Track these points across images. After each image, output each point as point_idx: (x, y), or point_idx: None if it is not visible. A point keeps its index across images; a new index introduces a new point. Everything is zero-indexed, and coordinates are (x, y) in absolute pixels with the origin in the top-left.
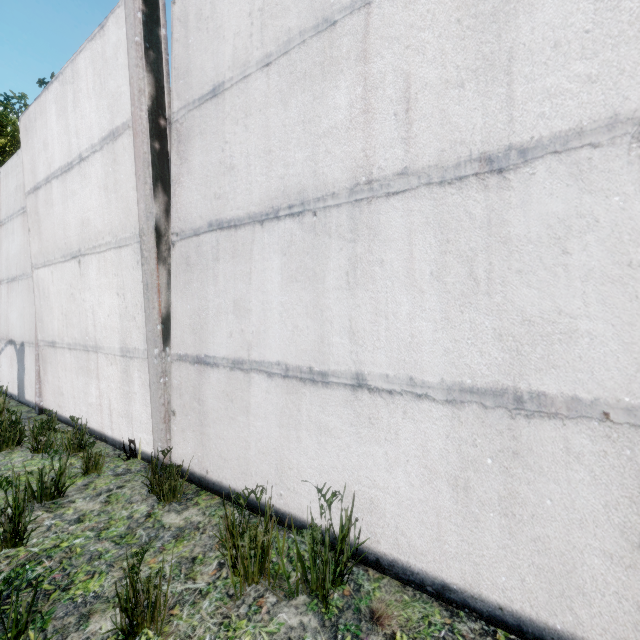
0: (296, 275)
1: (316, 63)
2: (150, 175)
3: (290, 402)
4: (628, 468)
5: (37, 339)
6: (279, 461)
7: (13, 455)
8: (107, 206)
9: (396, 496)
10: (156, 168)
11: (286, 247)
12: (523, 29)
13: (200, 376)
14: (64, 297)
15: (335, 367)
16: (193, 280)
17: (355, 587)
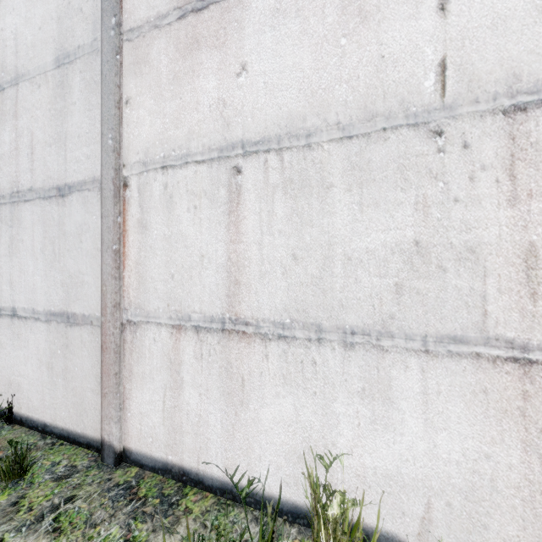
0: None
1: None
2: None
3: None
4: (97, 347)
5: None
6: None
7: None
8: None
9: (28, 379)
10: None
11: None
12: (69, 124)
13: None
14: None
15: (4, 304)
16: None
17: None
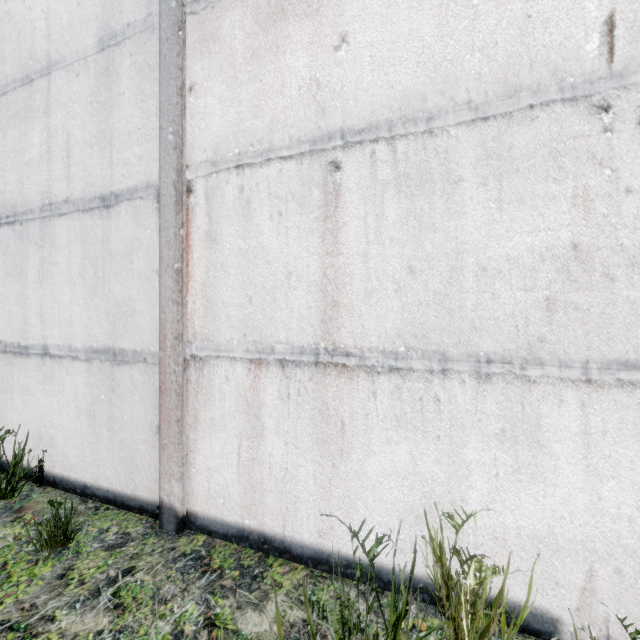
0: (11, 271)
1: (22, 108)
2: None
3: (7, 372)
4: (153, 389)
5: None
6: (1, 420)
7: None
8: None
9: (63, 431)
10: None
11: (5, 248)
12: (116, 119)
13: None
14: None
15: (33, 342)
16: None
17: (24, 497)
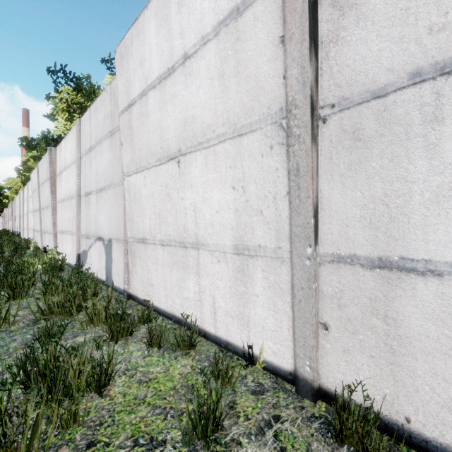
0: None
1: None
2: (307, 31)
3: None
4: None
5: (126, 236)
6: None
7: (130, 347)
8: (222, 95)
9: None
10: (310, 24)
11: None
12: None
13: (388, 285)
14: (158, 198)
15: None
16: (370, 158)
17: None
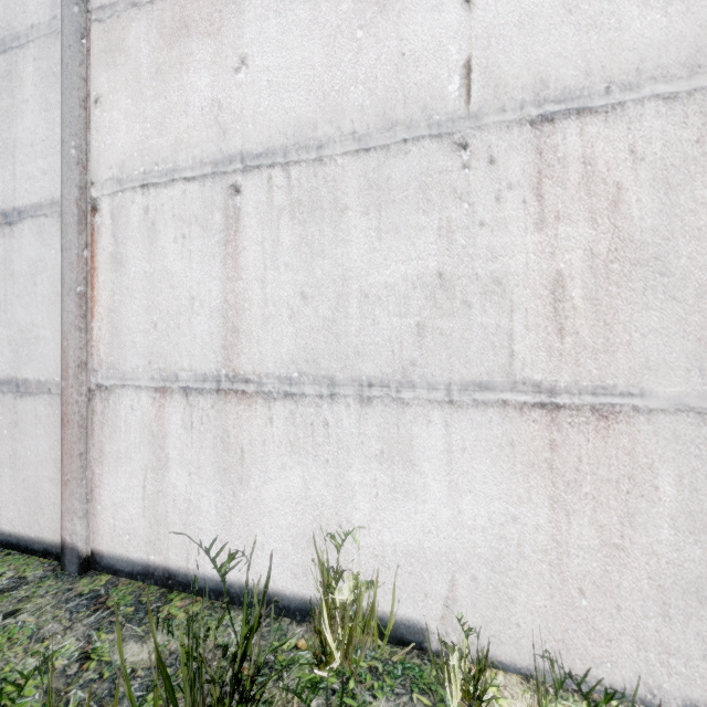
0: None
1: None
2: None
3: None
4: (58, 422)
5: None
6: None
7: None
8: None
9: None
10: None
11: None
12: (20, 128)
13: None
14: None
15: None
16: None
17: None
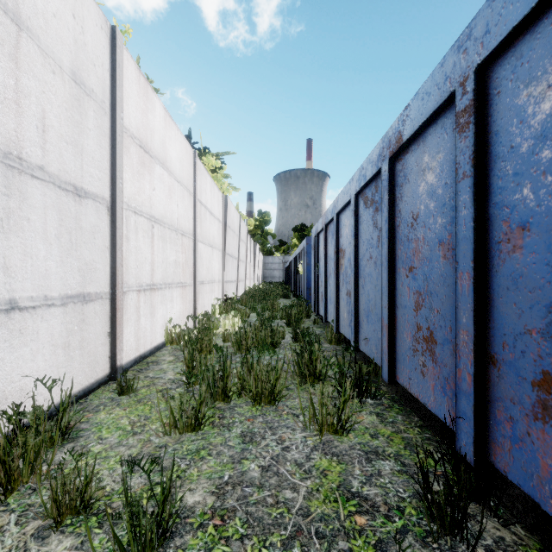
0: None
1: None
2: None
3: None
4: (106, 312)
5: None
6: None
7: None
8: None
9: (38, 373)
10: None
11: None
12: (86, 141)
13: None
14: None
15: None
16: None
17: None
